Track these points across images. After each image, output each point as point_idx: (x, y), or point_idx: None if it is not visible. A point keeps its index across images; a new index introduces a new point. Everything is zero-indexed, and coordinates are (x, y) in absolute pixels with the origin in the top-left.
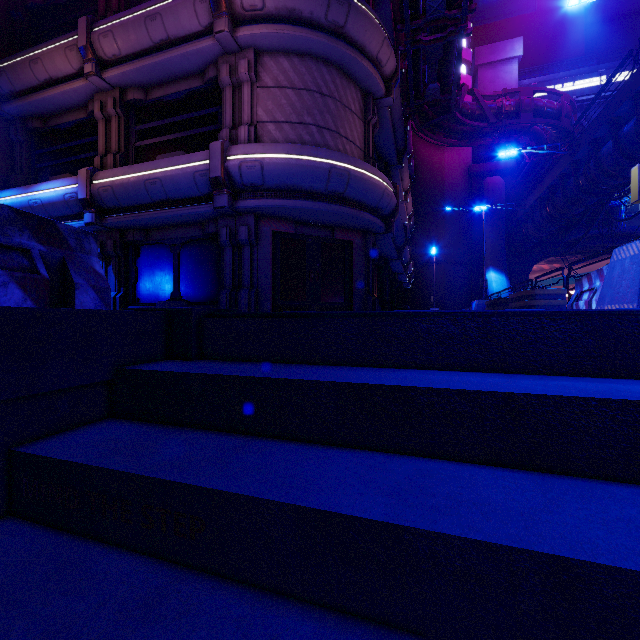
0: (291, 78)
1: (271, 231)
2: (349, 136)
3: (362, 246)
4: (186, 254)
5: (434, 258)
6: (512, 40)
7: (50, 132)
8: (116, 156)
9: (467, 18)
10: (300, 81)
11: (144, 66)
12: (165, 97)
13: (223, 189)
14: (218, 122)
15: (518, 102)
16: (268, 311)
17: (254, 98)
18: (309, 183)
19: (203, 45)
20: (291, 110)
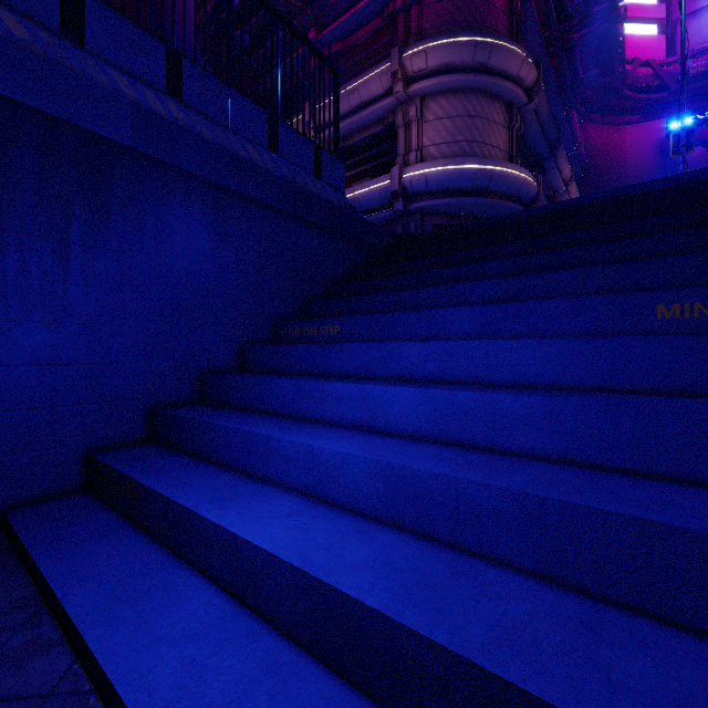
0: (447, 111)
1: (432, 224)
2: (494, 143)
3: None
4: None
5: None
6: None
7: None
8: None
9: (618, 7)
10: (453, 111)
11: (345, 125)
12: (357, 142)
13: (399, 198)
14: (394, 153)
15: None
16: None
17: (420, 131)
18: (460, 184)
19: (385, 103)
20: (447, 134)
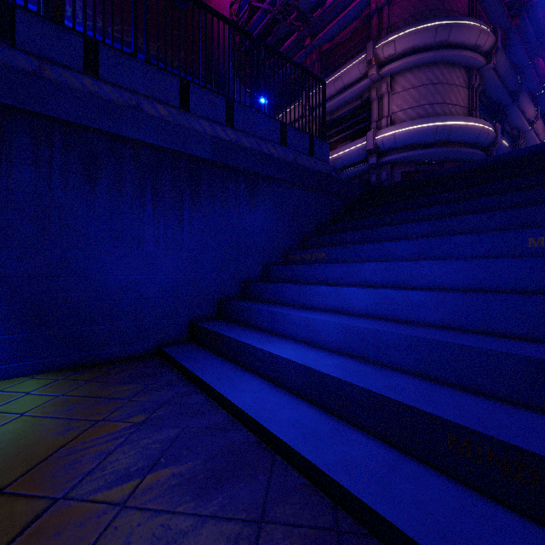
0: (412, 82)
1: (400, 172)
2: (454, 102)
3: None
4: None
5: None
6: None
7: None
8: None
9: None
10: (418, 82)
11: (332, 104)
12: (341, 115)
13: (373, 154)
14: (369, 120)
15: None
16: None
17: (390, 101)
18: (423, 139)
19: (362, 84)
20: (412, 101)
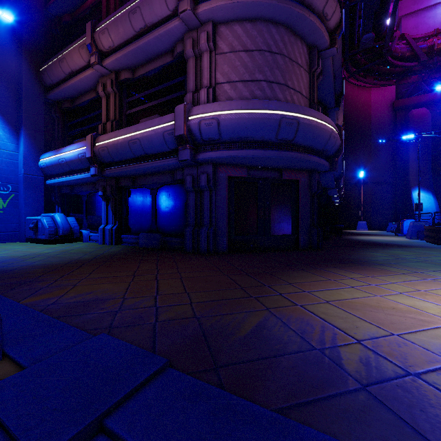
0: (244, 42)
1: (227, 176)
2: (296, 87)
3: (307, 184)
4: (161, 196)
5: (361, 180)
6: None
7: (75, 109)
8: (113, 123)
9: None
10: (252, 43)
11: (129, 51)
12: (146, 74)
13: (186, 145)
14: (184, 88)
15: None
16: (224, 245)
17: (212, 64)
18: (260, 134)
19: (171, 26)
20: (244, 70)
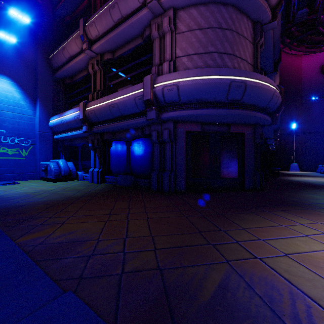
0: (199, 22)
1: (184, 131)
2: (242, 56)
3: (252, 136)
4: (133, 146)
5: (294, 130)
6: None
7: (73, 84)
8: (99, 92)
9: None
10: (205, 22)
11: (110, 38)
12: (122, 54)
13: (152, 107)
14: (151, 63)
15: None
16: (182, 186)
17: (173, 42)
18: (213, 96)
19: (141, 15)
20: (199, 45)
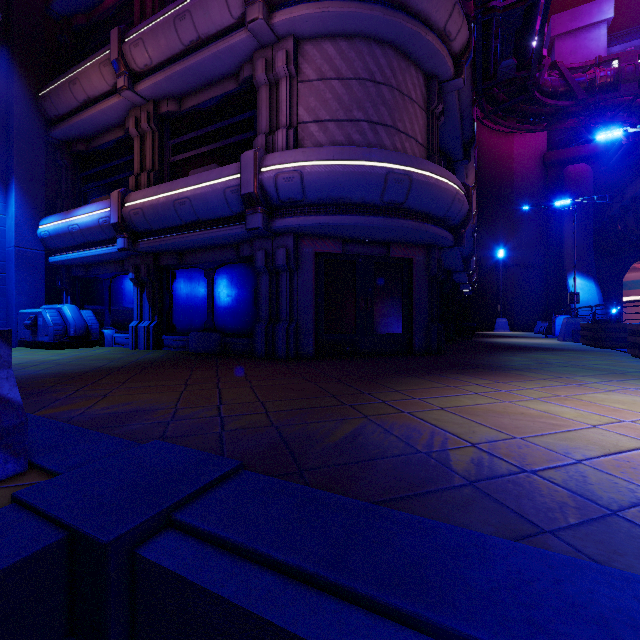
0: (337, 66)
1: (314, 252)
2: (409, 131)
3: (424, 264)
4: (220, 279)
5: (501, 262)
6: (599, 1)
7: (93, 154)
8: (150, 174)
9: None
10: (348, 69)
11: (175, 73)
12: (199, 105)
13: (256, 207)
14: (254, 128)
15: (617, 71)
16: (310, 348)
17: (293, 95)
18: (360, 194)
19: (235, 40)
20: (337, 105)
